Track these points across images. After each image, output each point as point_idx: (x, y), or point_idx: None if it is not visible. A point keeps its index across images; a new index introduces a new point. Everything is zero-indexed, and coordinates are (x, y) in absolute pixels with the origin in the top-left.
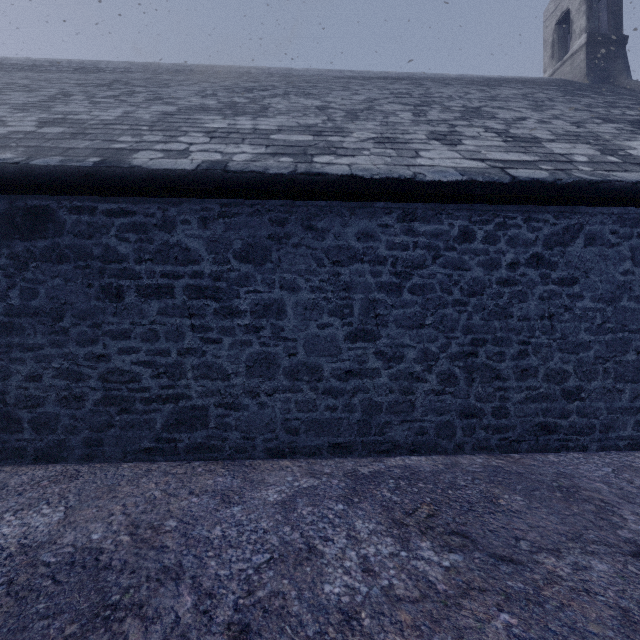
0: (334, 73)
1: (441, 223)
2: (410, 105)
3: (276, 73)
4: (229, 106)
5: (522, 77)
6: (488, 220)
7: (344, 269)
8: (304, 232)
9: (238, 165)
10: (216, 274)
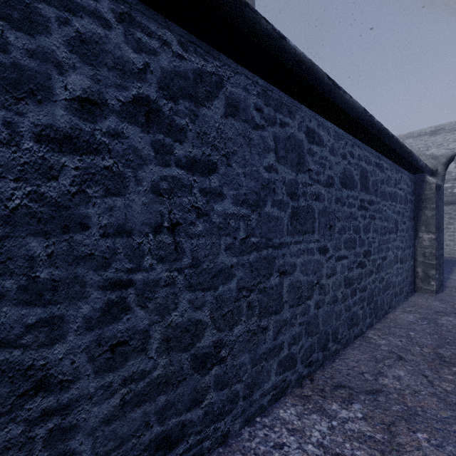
0: None
1: None
2: None
3: None
4: None
5: None
6: None
7: None
8: None
9: None
10: None
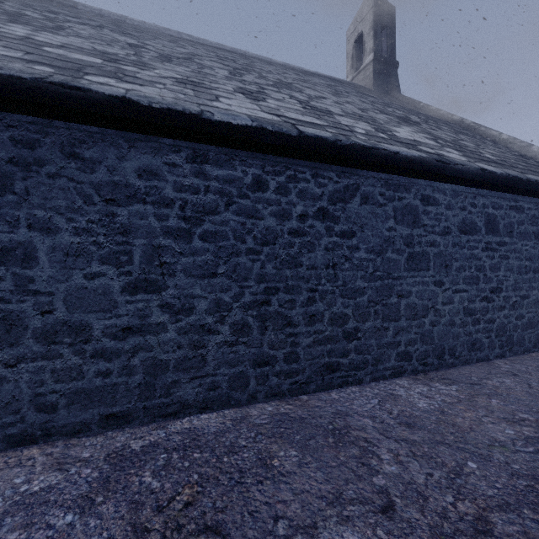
0: (171, 32)
1: (234, 169)
2: (230, 67)
3: (108, 16)
4: (10, 13)
5: (331, 76)
6: (280, 171)
7: (121, 209)
8: (65, 160)
9: None
10: None
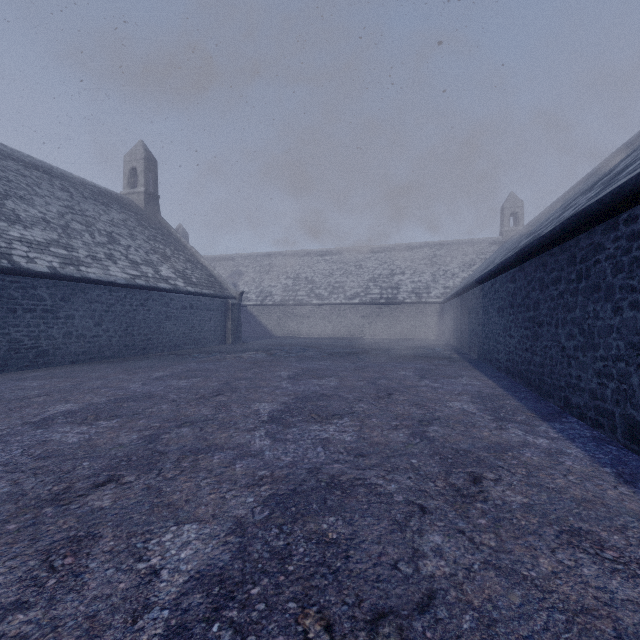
0: None
1: (119, 293)
2: (83, 225)
3: None
4: None
5: (115, 193)
6: (131, 293)
7: (93, 305)
8: (81, 293)
9: (62, 271)
10: (52, 305)
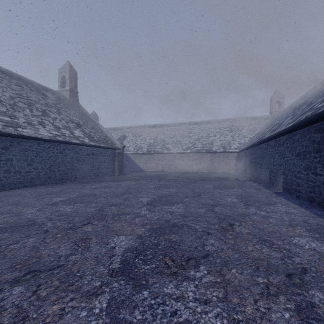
0: None
1: (45, 145)
2: (26, 104)
3: None
4: None
5: (52, 89)
6: (53, 145)
7: (26, 152)
8: (18, 145)
9: (3, 130)
10: None
